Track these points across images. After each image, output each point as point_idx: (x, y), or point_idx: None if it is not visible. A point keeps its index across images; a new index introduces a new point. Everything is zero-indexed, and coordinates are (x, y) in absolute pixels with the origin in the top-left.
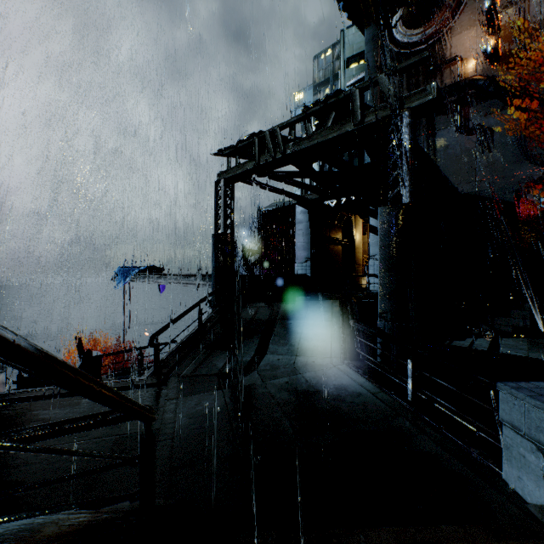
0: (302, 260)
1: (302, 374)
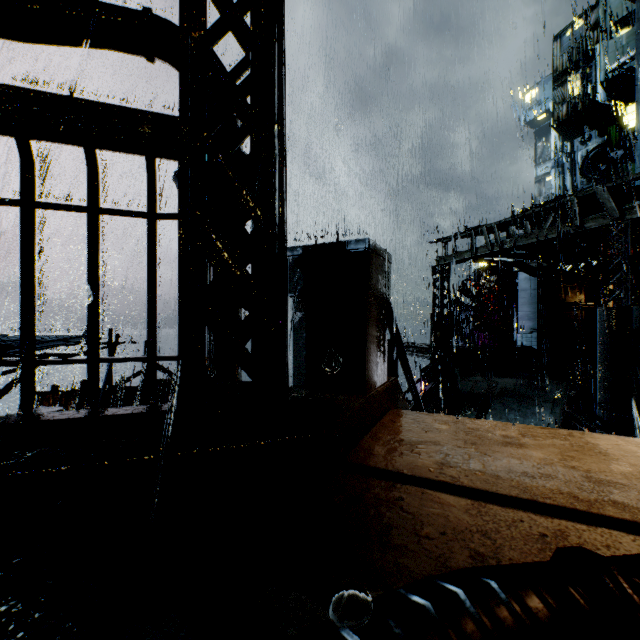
0: (525, 331)
1: None
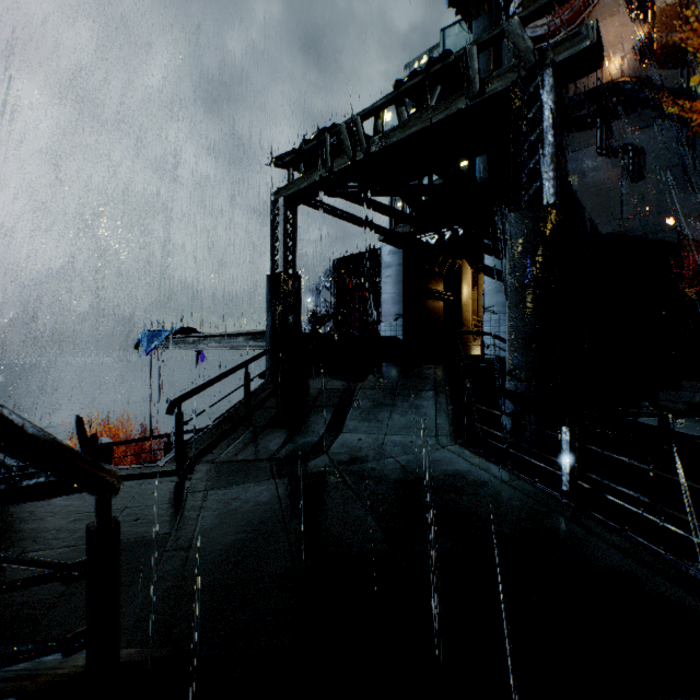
0: (391, 318)
1: (395, 457)
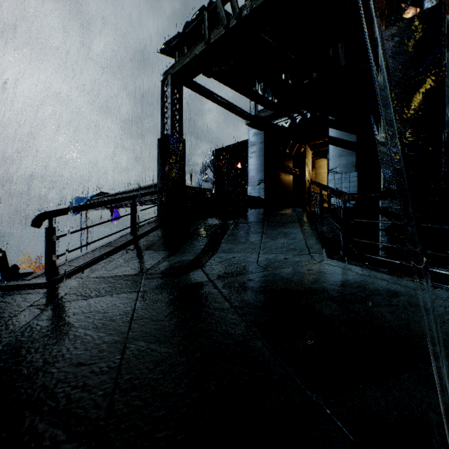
0: (255, 183)
1: (272, 271)
